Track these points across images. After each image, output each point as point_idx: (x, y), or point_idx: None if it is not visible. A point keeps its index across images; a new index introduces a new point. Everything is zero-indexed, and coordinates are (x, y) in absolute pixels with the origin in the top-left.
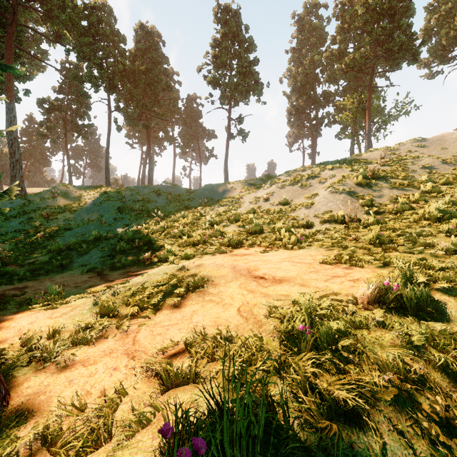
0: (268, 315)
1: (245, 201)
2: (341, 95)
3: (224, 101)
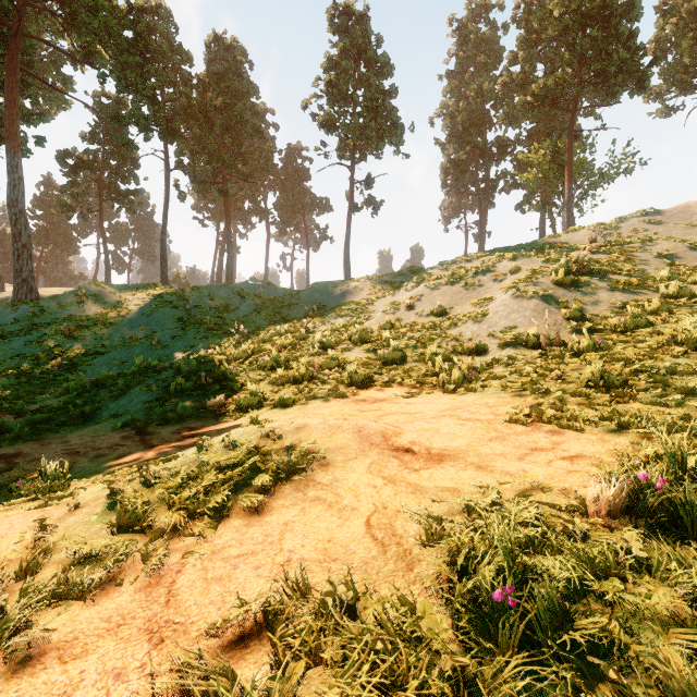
0: (423, 541)
1: (377, 308)
2: (525, 143)
3: (344, 153)
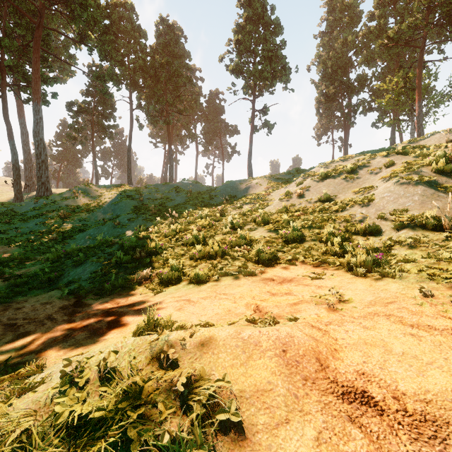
0: None
1: (274, 197)
2: (378, 79)
3: (248, 90)
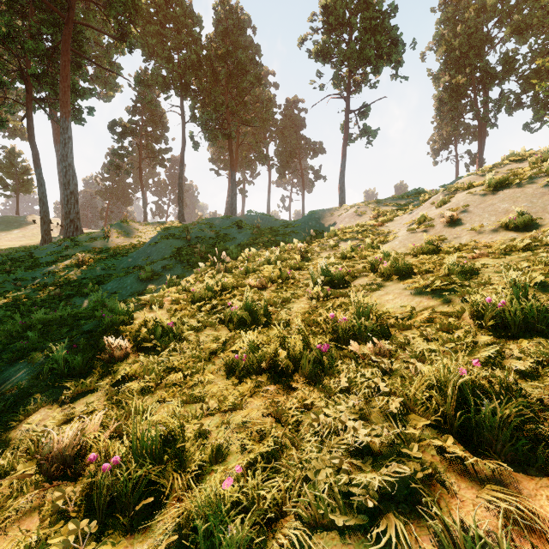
0: None
1: (392, 229)
2: (532, 60)
3: (339, 83)
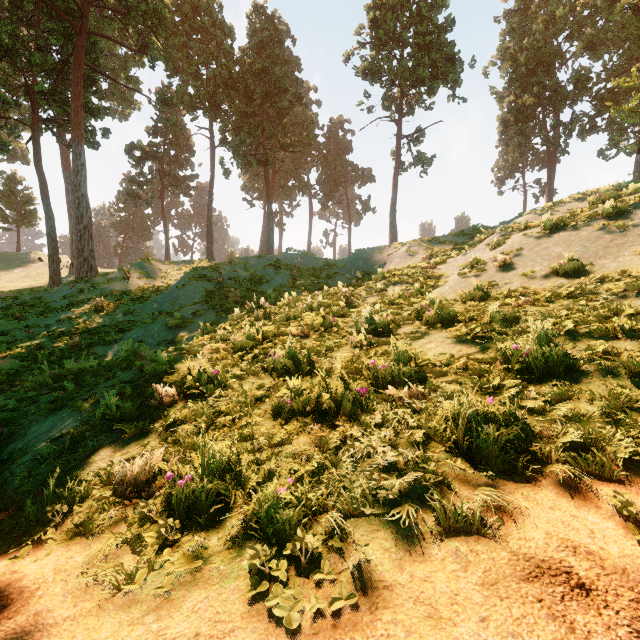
0: None
1: (445, 272)
2: (607, 78)
3: (390, 104)
